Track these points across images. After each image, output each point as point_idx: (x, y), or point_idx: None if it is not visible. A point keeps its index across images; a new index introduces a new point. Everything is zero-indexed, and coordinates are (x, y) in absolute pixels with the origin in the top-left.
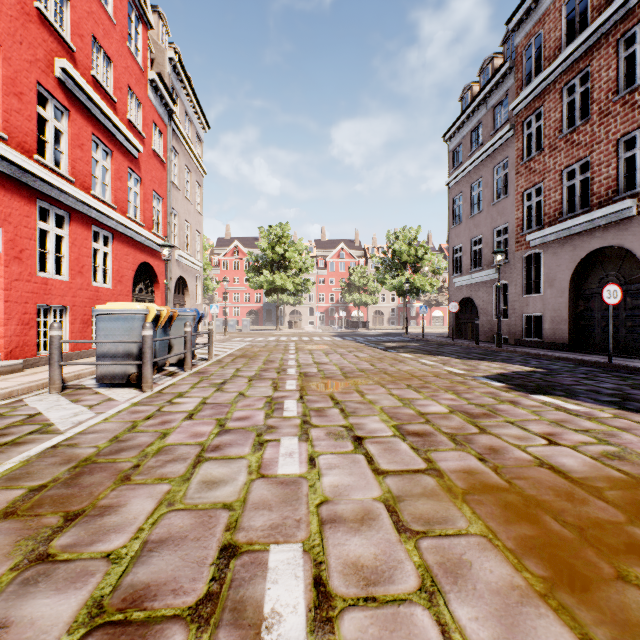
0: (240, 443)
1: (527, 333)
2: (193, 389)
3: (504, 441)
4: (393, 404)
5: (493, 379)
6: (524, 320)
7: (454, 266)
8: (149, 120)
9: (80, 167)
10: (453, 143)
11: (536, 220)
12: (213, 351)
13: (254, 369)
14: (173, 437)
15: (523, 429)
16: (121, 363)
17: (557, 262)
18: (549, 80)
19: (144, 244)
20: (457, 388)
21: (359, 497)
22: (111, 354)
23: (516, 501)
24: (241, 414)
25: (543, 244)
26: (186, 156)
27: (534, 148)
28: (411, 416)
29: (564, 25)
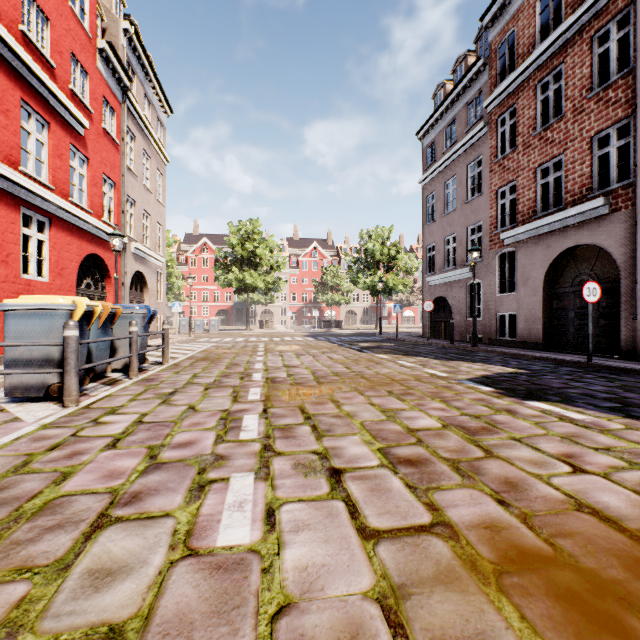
0: (171, 487)
1: (501, 332)
2: (132, 402)
3: (519, 469)
4: (375, 417)
5: (479, 382)
6: (498, 319)
7: (427, 265)
8: (98, 94)
9: (4, 137)
10: (427, 141)
11: (510, 218)
12: (172, 353)
13: (214, 374)
14: (76, 480)
15: (535, 449)
16: (35, 372)
17: (531, 261)
18: (523, 77)
19: (92, 233)
20: (444, 394)
21: (340, 592)
22: (24, 360)
23: (576, 585)
24: (184, 437)
25: (517, 242)
26: (145, 140)
27: (508, 146)
28: (399, 434)
29: (538, 22)
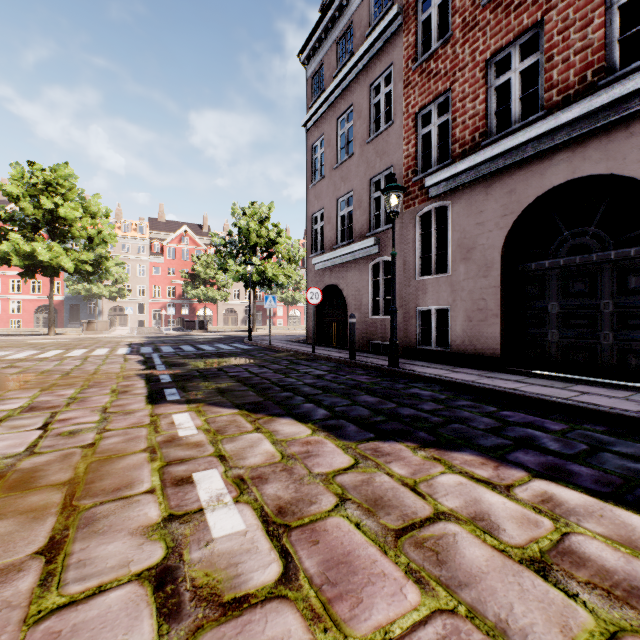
0: None
1: (422, 338)
2: None
3: None
4: None
5: None
6: (418, 317)
7: (314, 241)
8: None
9: None
10: (312, 65)
11: (438, 155)
12: None
13: None
14: None
15: None
16: None
17: (478, 218)
18: None
19: None
20: None
21: None
22: None
23: None
24: None
25: (452, 191)
26: None
27: (435, 39)
28: None
29: None
